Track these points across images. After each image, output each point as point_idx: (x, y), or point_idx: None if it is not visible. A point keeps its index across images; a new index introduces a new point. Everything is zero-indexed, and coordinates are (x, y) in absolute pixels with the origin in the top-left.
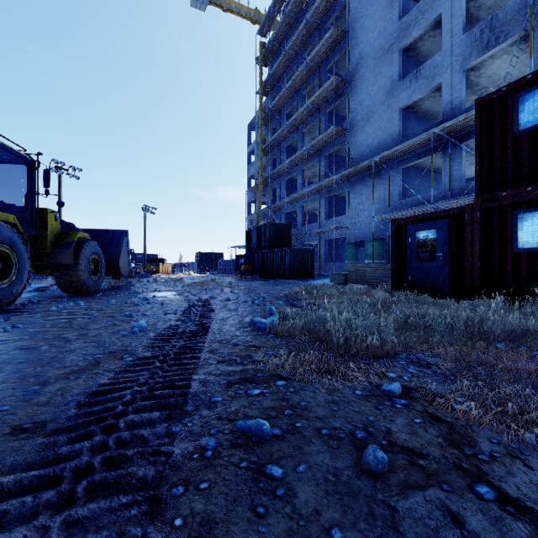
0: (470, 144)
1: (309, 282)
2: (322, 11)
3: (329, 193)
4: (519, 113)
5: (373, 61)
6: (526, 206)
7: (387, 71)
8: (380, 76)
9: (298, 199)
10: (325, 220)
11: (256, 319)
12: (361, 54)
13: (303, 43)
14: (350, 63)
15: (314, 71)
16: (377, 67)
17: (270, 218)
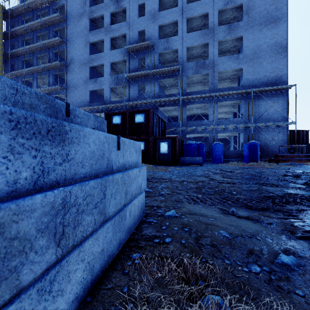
0: None
1: None
2: (51, 22)
3: None
4: (113, 119)
5: (78, 64)
6: None
7: (85, 72)
8: (81, 73)
9: None
10: None
11: None
12: (73, 57)
13: (37, 28)
14: (67, 58)
15: (46, 48)
16: (80, 68)
17: None
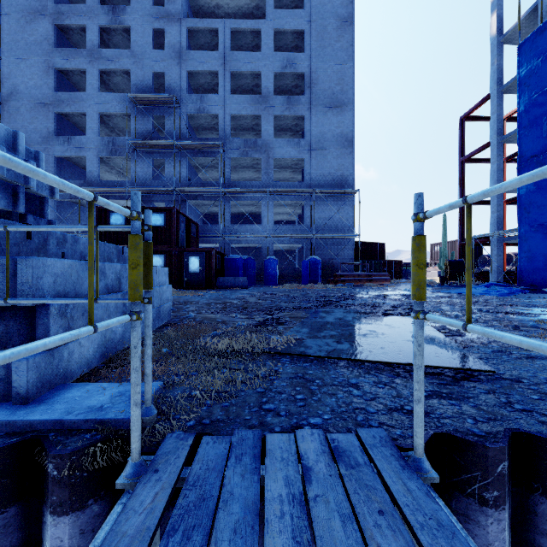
0: None
1: None
2: None
3: None
4: (111, 218)
5: (30, 104)
6: None
7: (44, 121)
8: (37, 121)
9: None
10: None
11: None
12: (16, 87)
13: None
14: (2, 86)
15: None
16: (34, 111)
17: None
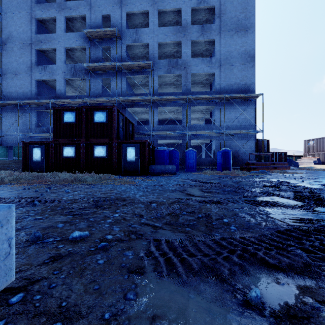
0: None
1: None
2: None
3: None
4: (64, 117)
5: (20, 44)
6: (65, 144)
7: (29, 55)
8: (24, 56)
9: None
10: None
11: None
12: (11, 33)
13: None
14: (2, 33)
15: None
16: (22, 49)
17: None
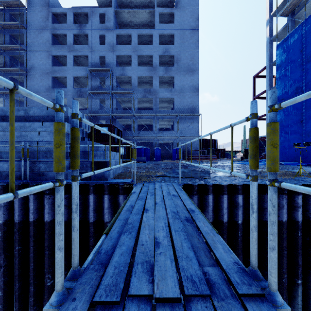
0: None
1: None
2: (8, 26)
3: None
4: None
5: (40, 73)
6: None
7: (47, 81)
8: (43, 81)
9: None
10: None
11: None
12: (33, 65)
13: None
14: (27, 64)
15: (0, 50)
16: (42, 76)
17: None
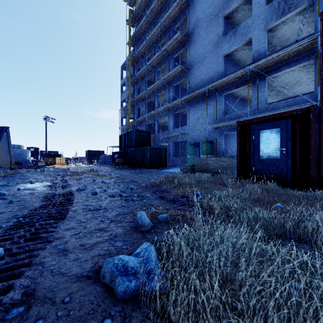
0: (268, 80)
1: (164, 170)
2: None
3: (175, 111)
4: None
5: (205, 23)
6: None
7: (215, 30)
8: (210, 33)
9: (154, 115)
10: (173, 129)
11: (117, 261)
12: (197, 18)
13: (158, 11)
14: (189, 25)
15: (166, 30)
16: (208, 27)
17: (136, 128)
